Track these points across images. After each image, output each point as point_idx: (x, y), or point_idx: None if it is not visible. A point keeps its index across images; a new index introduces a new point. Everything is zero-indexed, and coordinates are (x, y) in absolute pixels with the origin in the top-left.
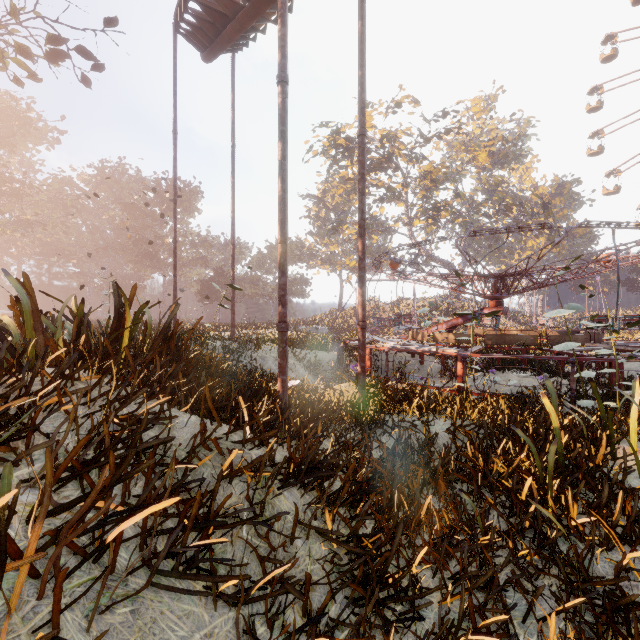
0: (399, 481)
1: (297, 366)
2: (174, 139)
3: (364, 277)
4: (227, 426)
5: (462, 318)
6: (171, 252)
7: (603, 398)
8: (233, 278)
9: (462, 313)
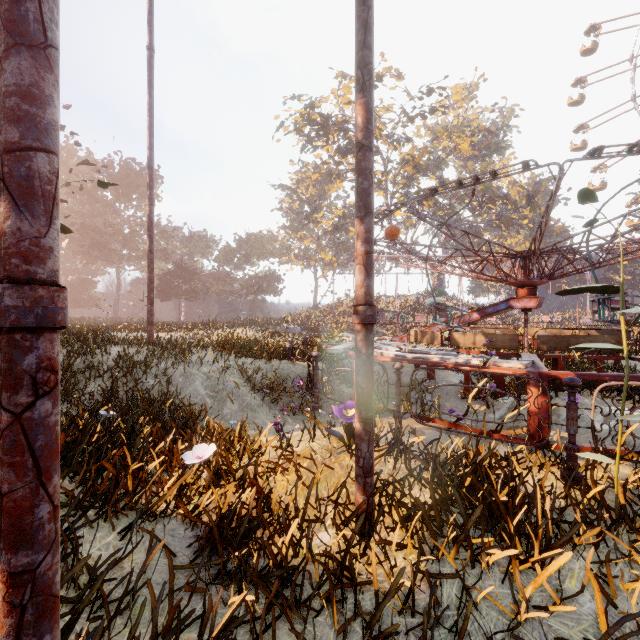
0: None
1: (242, 388)
2: None
3: (370, 193)
4: None
5: (478, 313)
6: (124, 242)
7: None
8: (150, 250)
9: (579, 289)
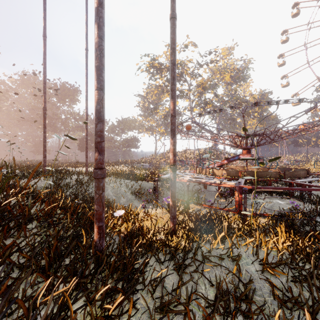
0: None
1: (127, 193)
2: (44, 40)
3: (175, 130)
4: None
5: (226, 160)
6: (62, 123)
7: None
8: (86, 134)
9: (245, 158)
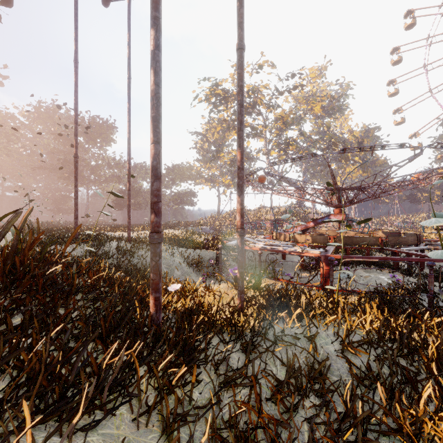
0: None
1: (182, 264)
2: (75, 67)
3: (242, 186)
4: None
5: (313, 222)
6: (92, 171)
7: None
8: (129, 189)
9: (331, 220)
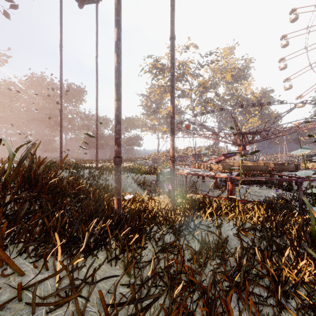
0: (215, 304)
1: (133, 184)
2: (60, 50)
3: (174, 129)
4: (37, 269)
5: (224, 156)
6: (69, 122)
7: (313, 203)
8: (96, 133)
9: (233, 152)
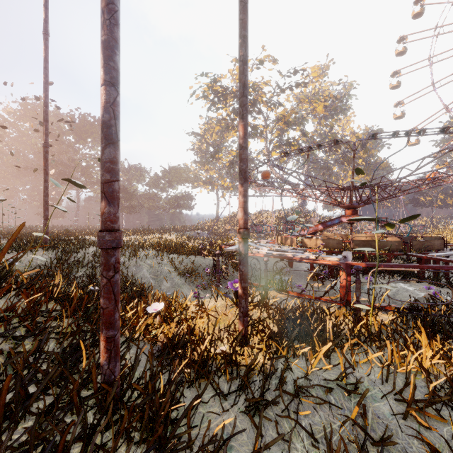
0: None
1: (172, 273)
2: (45, 39)
3: (246, 171)
4: None
5: (322, 225)
6: (82, 172)
7: None
8: None
9: (359, 218)
